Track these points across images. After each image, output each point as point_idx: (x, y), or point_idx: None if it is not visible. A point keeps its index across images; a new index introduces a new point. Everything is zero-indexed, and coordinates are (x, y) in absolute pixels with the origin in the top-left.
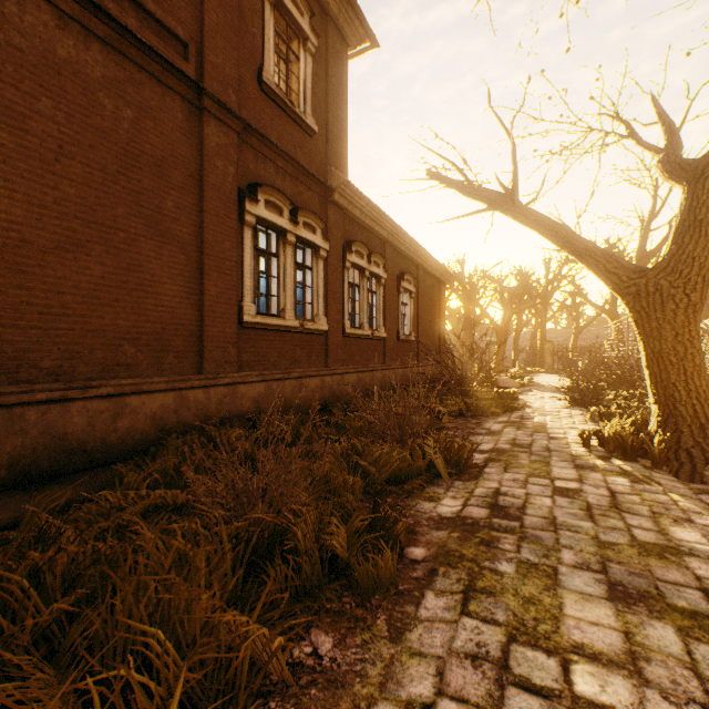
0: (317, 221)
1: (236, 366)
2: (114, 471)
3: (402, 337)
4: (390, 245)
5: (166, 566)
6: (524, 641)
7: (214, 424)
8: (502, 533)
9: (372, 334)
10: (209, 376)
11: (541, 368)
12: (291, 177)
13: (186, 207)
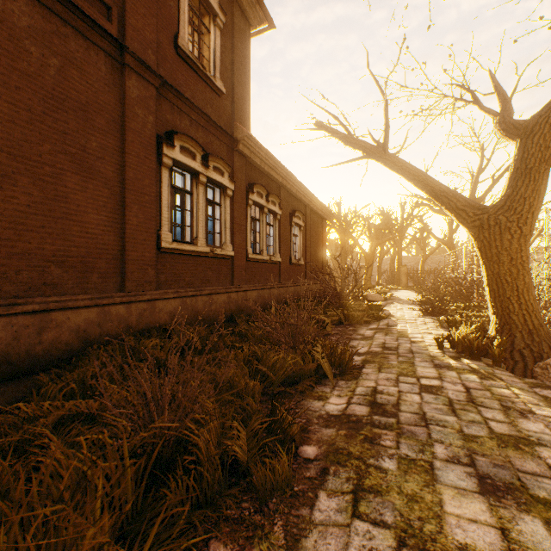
0: (225, 165)
1: (155, 284)
2: (35, 381)
3: (294, 261)
4: (284, 188)
5: (62, 488)
6: (413, 546)
7: (134, 335)
8: (382, 429)
9: (270, 258)
10: (131, 293)
11: (398, 285)
12: (203, 129)
13: (109, 148)
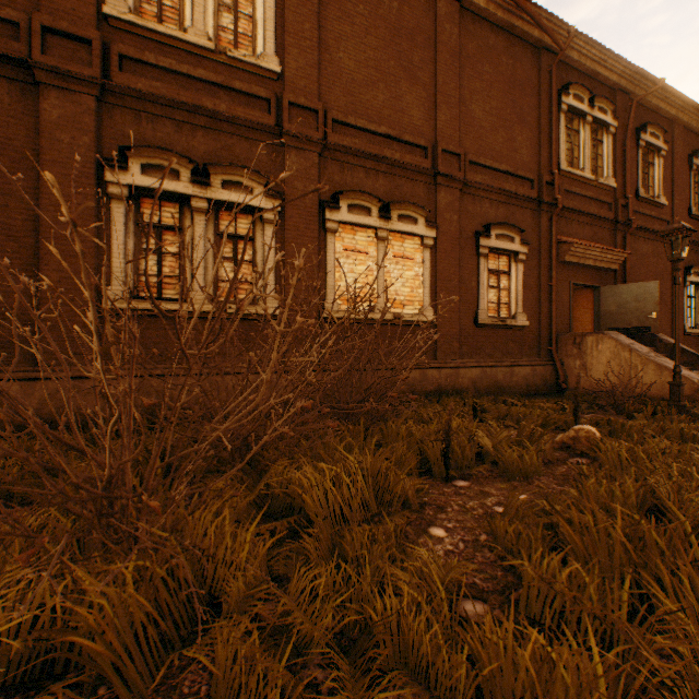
0: None
1: None
2: None
3: None
4: None
5: None
6: None
7: None
8: None
9: None
10: None
11: None
12: (698, 253)
13: (666, 287)
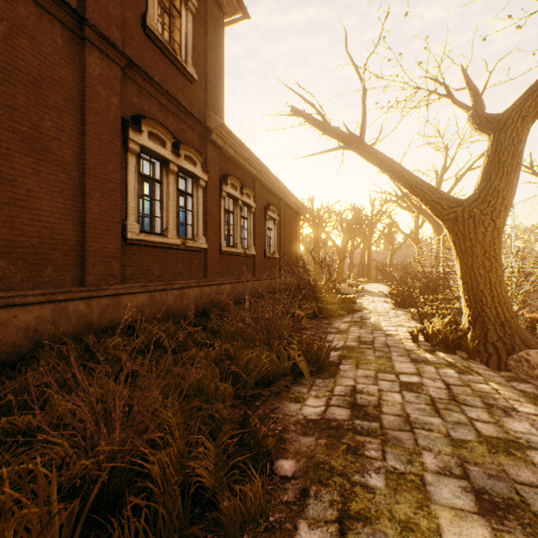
0: (197, 155)
1: (120, 278)
2: None
3: (268, 255)
4: (259, 181)
5: None
6: None
7: (95, 333)
8: (365, 437)
9: (244, 251)
10: (92, 288)
11: (368, 278)
12: (174, 115)
13: (67, 129)
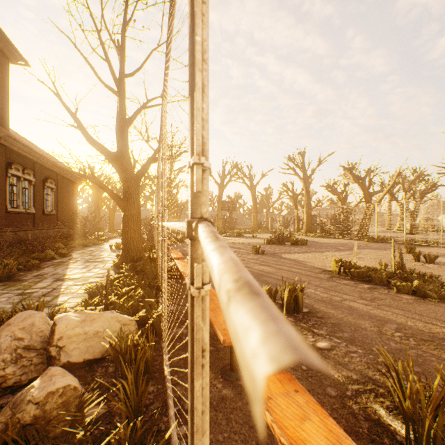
0: None
1: None
2: None
3: (47, 212)
4: (38, 163)
5: None
6: (64, 266)
7: None
8: (69, 261)
9: (26, 211)
10: None
11: None
12: None
13: None
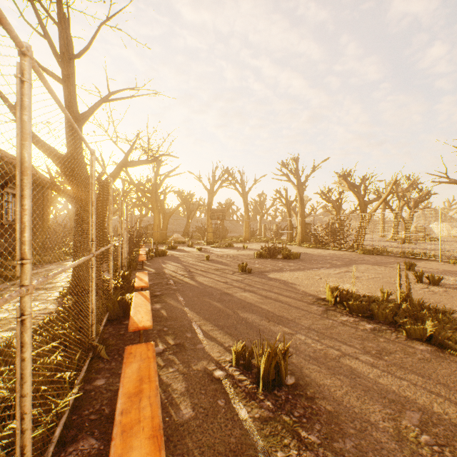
0: None
1: None
2: None
3: (6, 222)
4: None
5: None
6: None
7: None
8: (9, 288)
9: None
10: None
11: None
12: None
13: None
